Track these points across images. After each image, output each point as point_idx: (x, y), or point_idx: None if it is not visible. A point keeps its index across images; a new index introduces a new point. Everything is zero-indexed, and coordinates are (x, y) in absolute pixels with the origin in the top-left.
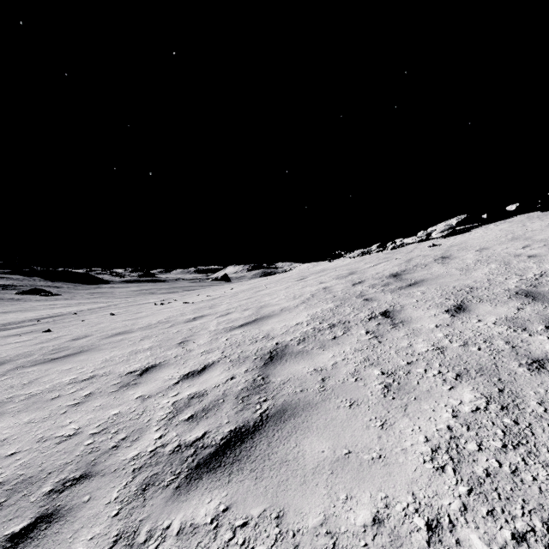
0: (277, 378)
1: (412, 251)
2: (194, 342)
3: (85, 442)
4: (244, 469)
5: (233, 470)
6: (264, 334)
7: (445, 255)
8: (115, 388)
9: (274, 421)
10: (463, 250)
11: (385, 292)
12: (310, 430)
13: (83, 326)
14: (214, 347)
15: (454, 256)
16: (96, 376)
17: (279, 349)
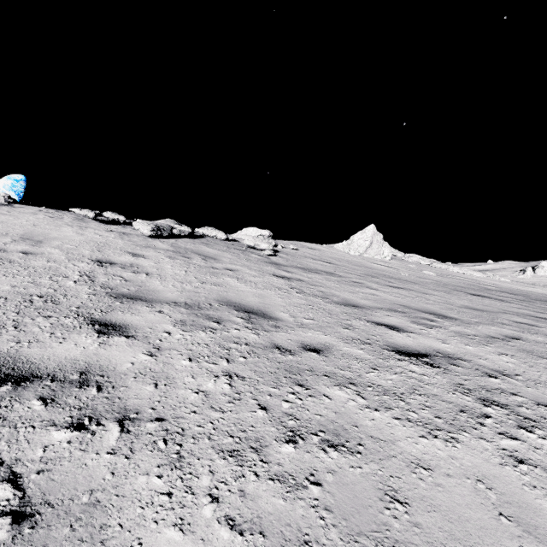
0: None
1: None
2: None
3: None
4: None
5: None
6: None
7: None
8: None
9: None
10: None
11: None
12: None
13: None
14: None
15: None
16: None
17: None
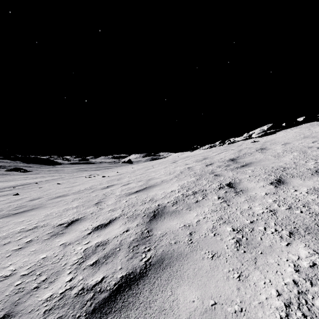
0: (158, 232)
1: (241, 145)
2: (105, 203)
3: (15, 282)
4: (130, 316)
5: (121, 317)
6: (150, 198)
7: (262, 147)
8: (48, 236)
9: (155, 269)
10: (274, 144)
11: (227, 170)
12: (183, 279)
13: (39, 191)
14: (117, 207)
15: (268, 147)
16: (38, 226)
17: (159, 209)
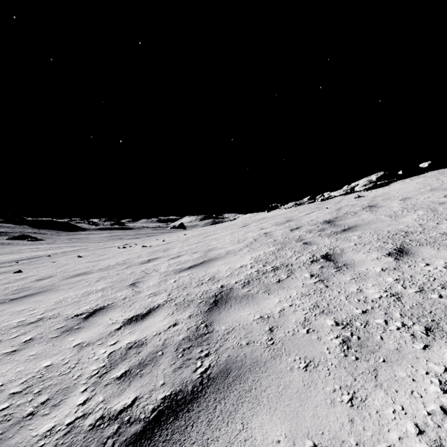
0: (221, 326)
1: (340, 202)
2: (144, 284)
3: (0, 405)
4: None
5: None
6: (210, 276)
7: (371, 204)
8: (57, 333)
9: (217, 386)
10: (388, 200)
11: (322, 237)
12: (260, 402)
13: (51, 267)
14: (161, 289)
15: (380, 204)
16: (44, 318)
17: (224, 292)
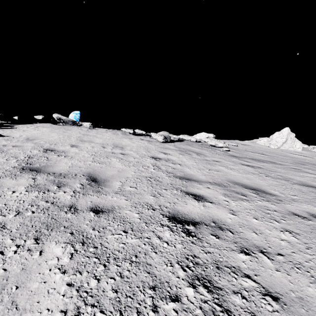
0: None
1: None
2: None
3: None
4: None
5: None
6: None
7: (46, 147)
8: None
9: None
10: (58, 145)
11: (94, 194)
12: None
13: None
14: None
15: (59, 149)
16: None
17: None
